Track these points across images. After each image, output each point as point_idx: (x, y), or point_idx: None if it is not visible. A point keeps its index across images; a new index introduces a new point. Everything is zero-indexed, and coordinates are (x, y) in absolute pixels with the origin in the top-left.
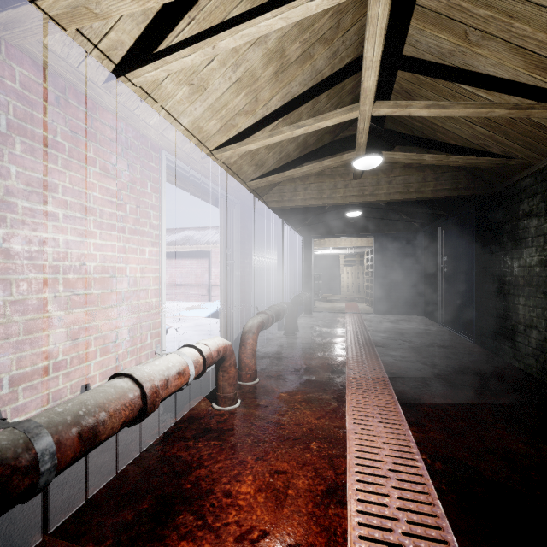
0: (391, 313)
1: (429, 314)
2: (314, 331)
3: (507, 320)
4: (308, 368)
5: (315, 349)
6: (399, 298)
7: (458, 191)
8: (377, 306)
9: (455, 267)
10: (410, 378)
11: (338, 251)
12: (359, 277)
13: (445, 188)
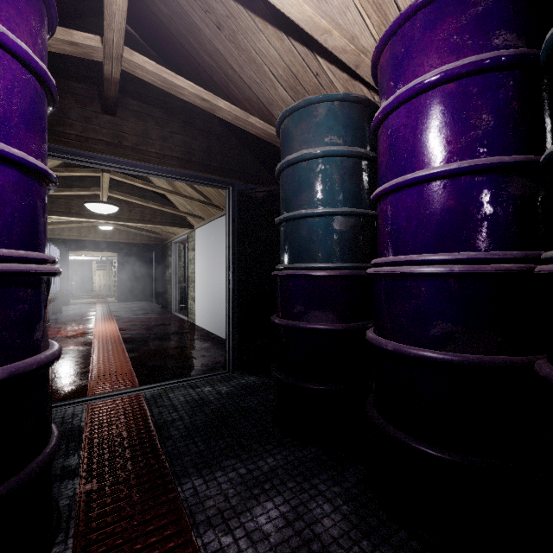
0: (130, 301)
1: (151, 299)
2: (74, 311)
3: (167, 294)
4: (75, 319)
5: (77, 315)
6: (135, 292)
7: (151, 241)
8: (120, 297)
9: (159, 273)
10: (124, 316)
11: (91, 258)
12: (110, 279)
13: (145, 240)
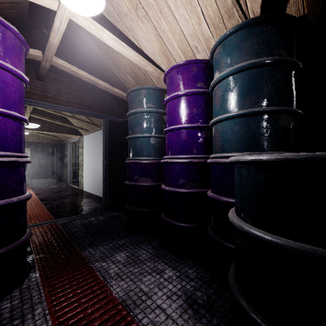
0: (38, 178)
1: (53, 177)
2: None
3: (64, 173)
4: None
5: None
6: (42, 172)
7: (53, 142)
8: (31, 176)
9: (58, 161)
10: (36, 187)
11: None
12: None
13: (50, 140)
